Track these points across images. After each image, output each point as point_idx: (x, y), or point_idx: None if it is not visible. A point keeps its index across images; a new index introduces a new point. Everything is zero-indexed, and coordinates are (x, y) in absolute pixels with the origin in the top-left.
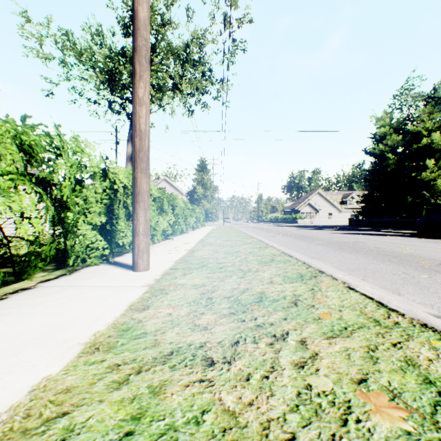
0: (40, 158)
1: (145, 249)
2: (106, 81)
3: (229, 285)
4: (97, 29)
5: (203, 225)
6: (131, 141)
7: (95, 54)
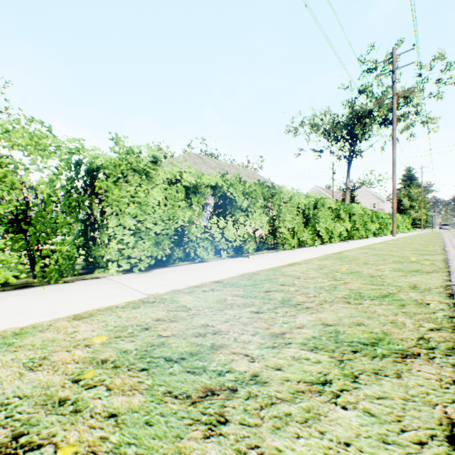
0: (374, 216)
1: (394, 232)
2: (335, 144)
3: (415, 238)
4: (327, 112)
5: (409, 231)
6: (348, 175)
7: (323, 123)
